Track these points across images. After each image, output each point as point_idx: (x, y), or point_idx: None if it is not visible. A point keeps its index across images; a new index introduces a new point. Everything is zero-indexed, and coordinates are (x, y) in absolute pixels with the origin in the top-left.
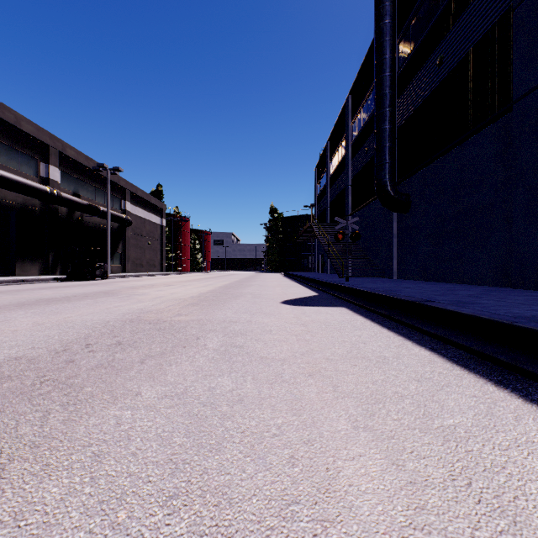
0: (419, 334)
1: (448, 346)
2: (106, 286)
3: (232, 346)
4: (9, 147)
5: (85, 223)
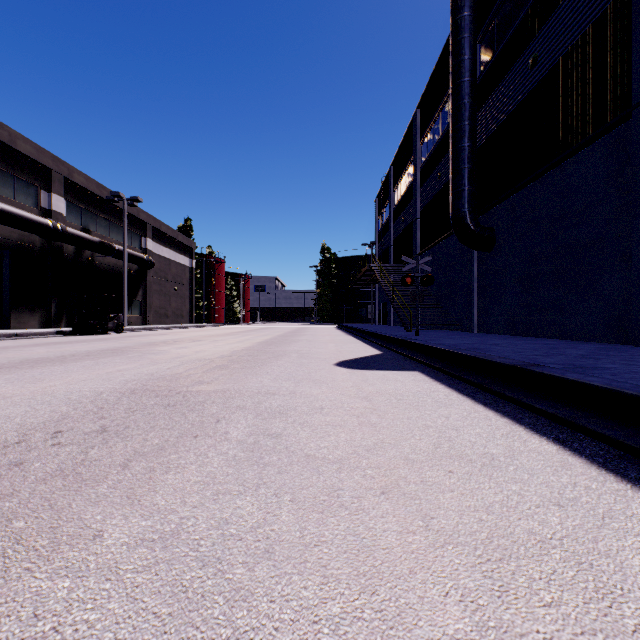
0: (529, 413)
1: (579, 435)
2: (118, 341)
3: (265, 435)
4: (2, 171)
5: (96, 264)
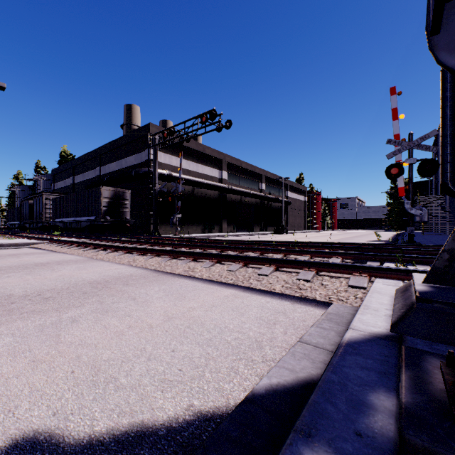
0: None
1: None
2: (297, 236)
3: None
4: (252, 180)
5: (272, 206)
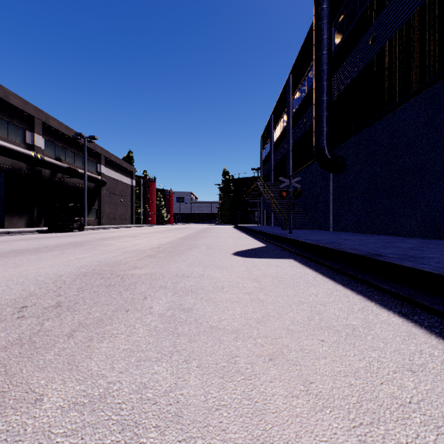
0: (377, 292)
1: (417, 310)
2: (79, 237)
3: (180, 310)
4: None
5: (66, 183)
